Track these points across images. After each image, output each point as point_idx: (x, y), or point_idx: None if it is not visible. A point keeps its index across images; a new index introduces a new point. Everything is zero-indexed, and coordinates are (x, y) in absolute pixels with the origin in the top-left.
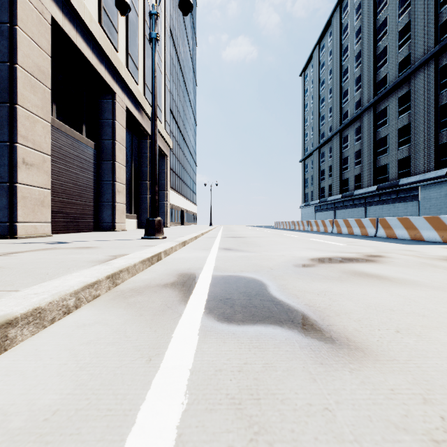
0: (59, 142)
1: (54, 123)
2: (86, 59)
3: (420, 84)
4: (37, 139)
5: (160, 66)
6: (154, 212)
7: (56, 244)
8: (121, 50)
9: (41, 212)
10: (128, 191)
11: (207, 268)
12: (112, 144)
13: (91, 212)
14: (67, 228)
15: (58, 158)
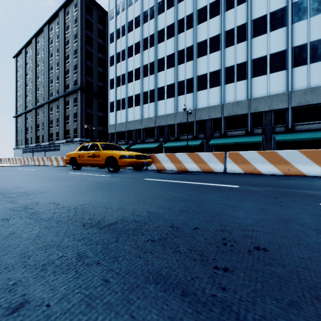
0: None
1: None
2: None
3: (61, 104)
4: None
5: None
6: None
7: None
8: None
9: None
10: None
11: None
12: None
13: None
14: None
15: None
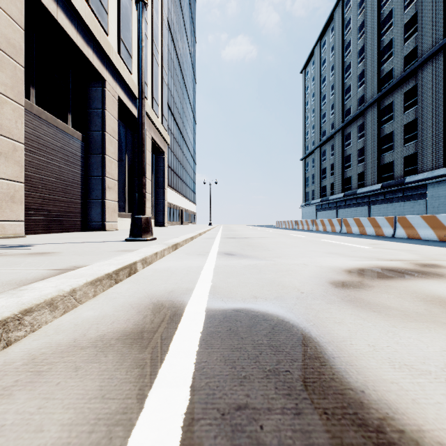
0: (38, 130)
1: (32, 109)
2: (69, 39)
3: (427, 78)
4: (5, 123)
5: (156, 57)
6: (141, 209)
7: (9, 248)
8: (112, 34)
9: (11, 209)
10: (122, 187)
11: (199, 291)
12: (102, 135)
13: (78, 210)
14: (48, 228)
15: (37, 148)
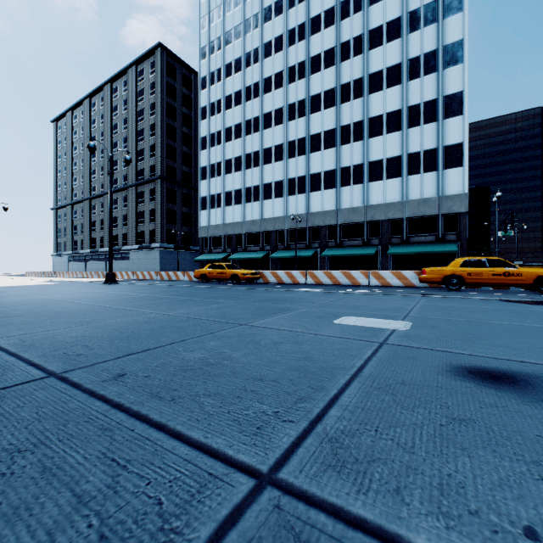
0: None
1: None
2: None
3: (131, 196)
4: None
5: None
6: None
7: None
8: None
9: None
10: None
11: None
12: None
13: None
14: None
15: None
